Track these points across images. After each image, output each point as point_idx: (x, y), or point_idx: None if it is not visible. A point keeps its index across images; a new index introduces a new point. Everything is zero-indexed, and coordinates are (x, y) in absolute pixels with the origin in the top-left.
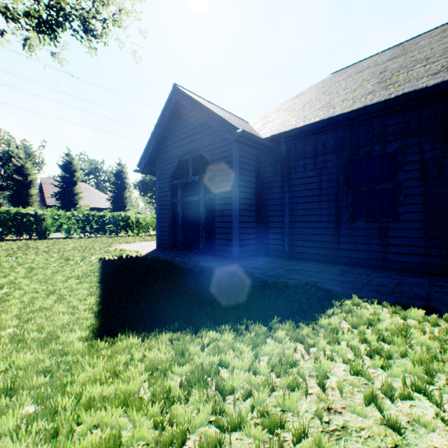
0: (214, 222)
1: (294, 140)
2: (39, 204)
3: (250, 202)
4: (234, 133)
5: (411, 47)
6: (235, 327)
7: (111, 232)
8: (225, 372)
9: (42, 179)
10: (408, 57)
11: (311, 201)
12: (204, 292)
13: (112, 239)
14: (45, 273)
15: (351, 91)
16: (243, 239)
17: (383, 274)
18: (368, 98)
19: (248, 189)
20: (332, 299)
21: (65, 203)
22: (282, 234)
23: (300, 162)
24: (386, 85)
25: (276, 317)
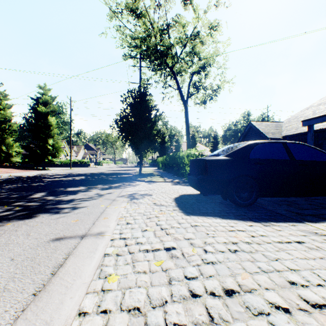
0: None
1: (292, 137)
2: None
3: None
4: (267, 139)
5: None
6: None
7: None
8: None
9: None
10: None
11: None
12: None
13: None
14: None
15: None
16: None
17: None
18: (315, 126)
19: None
20: None
21: None
22: None
23: None
24: None
25: None
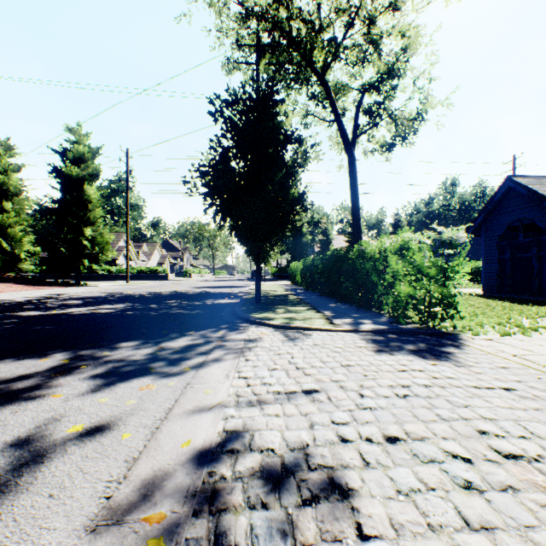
0: None
1: None
2: None
3: None
4: None
5: None
6: None
7: None
8: None
9: None
10: None
11: None
12: None
13: None
14: None
15: None
16: None
17: None
18: None
19: None
20: None
21: None
22: None
23: None
24: None
25: None
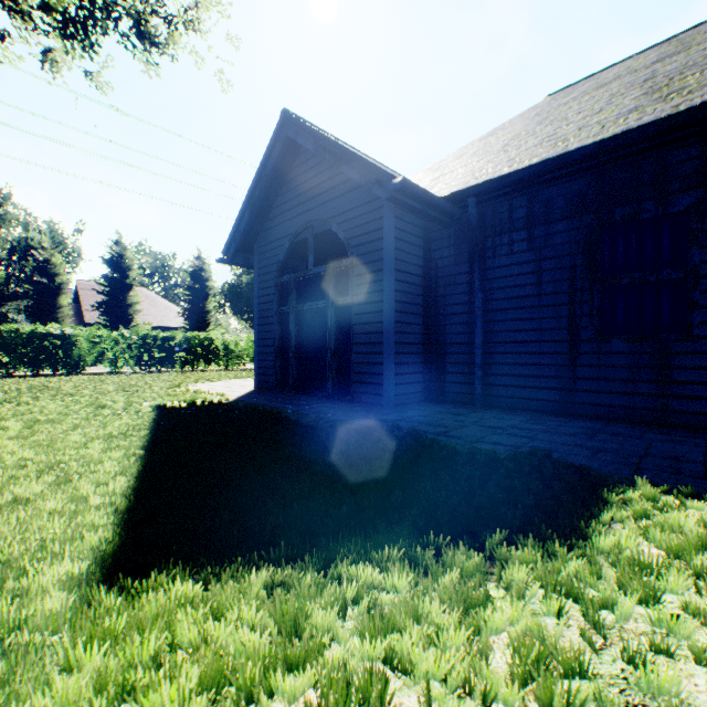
0: (352, 344)
1: (492, 200)
2: (73, 321)
3: (413, 310)
4: (387, 185)
5: (695, 38)
6: (412, 553)
7: (183, 365)
8: (402, 689)
9: (78, 282)
10: (695, 52)
11: (523, 307)
12: (339, 471)
13: (184, 374)
14: (55, 430)
15: (593, 113)
16: (403, 372)
17: (669, 436)
18: (631, 118)
19: (411, 287)
20: (595, 488)
21: (113, 319)
22: (470, 365)
23: (503, 238)
24: (663, 94)
25: (497, 529)
